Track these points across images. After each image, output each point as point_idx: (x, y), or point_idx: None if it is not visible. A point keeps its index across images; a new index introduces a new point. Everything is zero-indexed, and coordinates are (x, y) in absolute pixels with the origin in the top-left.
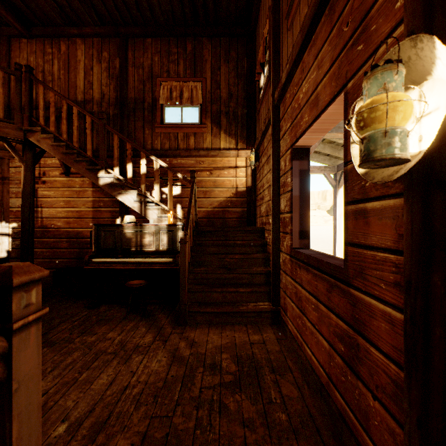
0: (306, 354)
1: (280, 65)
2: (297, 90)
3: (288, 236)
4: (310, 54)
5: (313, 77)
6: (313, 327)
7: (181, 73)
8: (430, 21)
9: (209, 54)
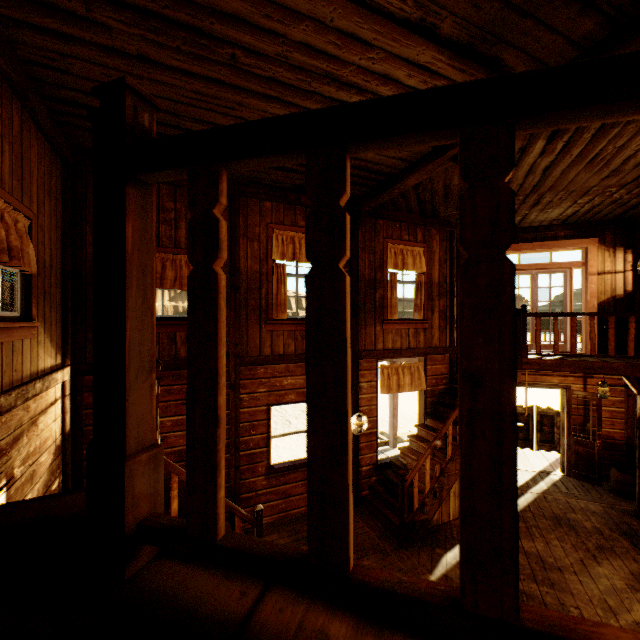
0: (293, 514)
1: (241, 335)
2: (281, 376)
3: (262, 463)
4: (298, 368)
5: (301, 381)
6: (301, 495)
7: (7, 179)
8: (357, 407)
9: (36, 162)
